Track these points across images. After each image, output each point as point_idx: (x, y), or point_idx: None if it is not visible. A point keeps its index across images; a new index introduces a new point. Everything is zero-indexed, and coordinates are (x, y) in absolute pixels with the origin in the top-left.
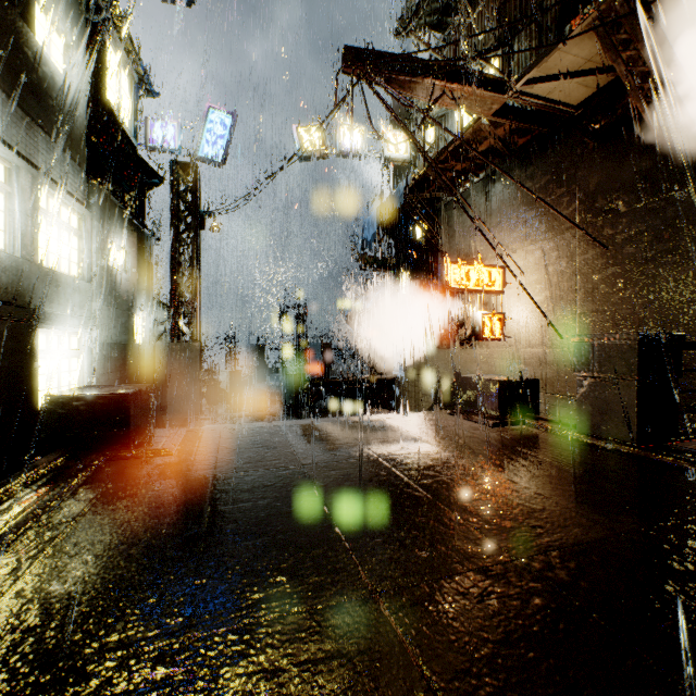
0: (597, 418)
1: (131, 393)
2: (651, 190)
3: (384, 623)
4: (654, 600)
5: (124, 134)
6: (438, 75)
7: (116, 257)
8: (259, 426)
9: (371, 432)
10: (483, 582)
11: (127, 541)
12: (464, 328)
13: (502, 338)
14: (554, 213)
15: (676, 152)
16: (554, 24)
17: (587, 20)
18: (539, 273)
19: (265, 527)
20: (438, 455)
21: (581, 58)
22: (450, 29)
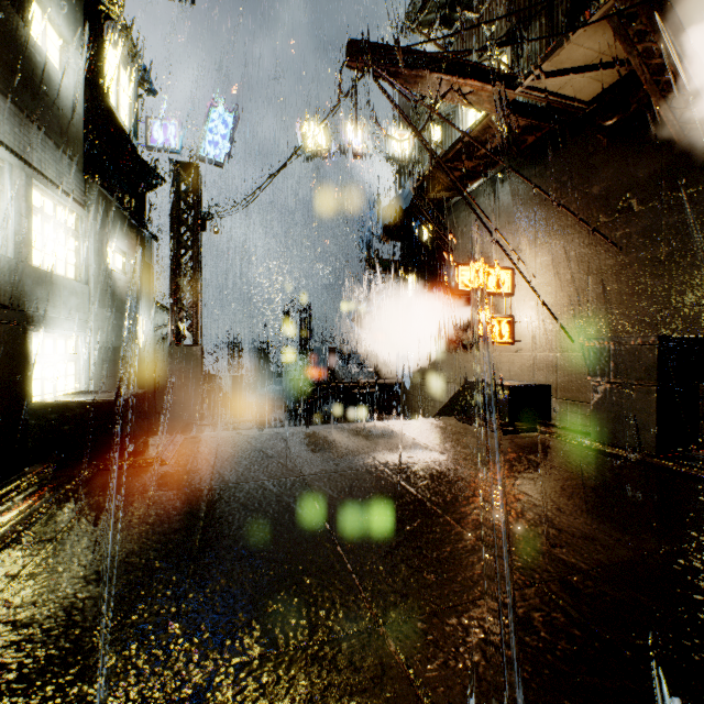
0: (613, 425)
1: (124, 399)
2: (667, 188)
3: (390, 662)
4: (692, 634)
5: (124, 133)
6: (446, 69)
7: (115, 258)
8: (259, 434)
9: (376, 439)
10: (500, 611)
11: (110, 561)
12: (472, 332)
13: (511, 342)
14: (565, 213)
15: (694, 148)
16: (565, 17)
17: (601, 10)
18: (550, 275)
19: (261, 546)
20: (447, 464)
21: (594, 51)
22: (457, 25)
